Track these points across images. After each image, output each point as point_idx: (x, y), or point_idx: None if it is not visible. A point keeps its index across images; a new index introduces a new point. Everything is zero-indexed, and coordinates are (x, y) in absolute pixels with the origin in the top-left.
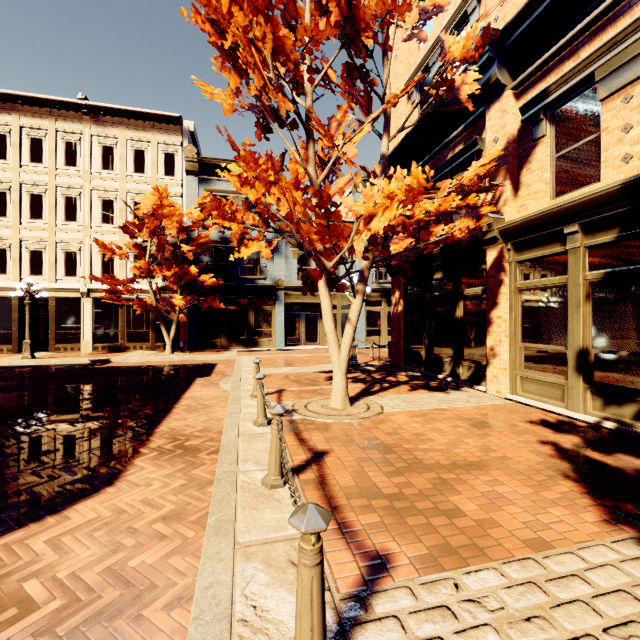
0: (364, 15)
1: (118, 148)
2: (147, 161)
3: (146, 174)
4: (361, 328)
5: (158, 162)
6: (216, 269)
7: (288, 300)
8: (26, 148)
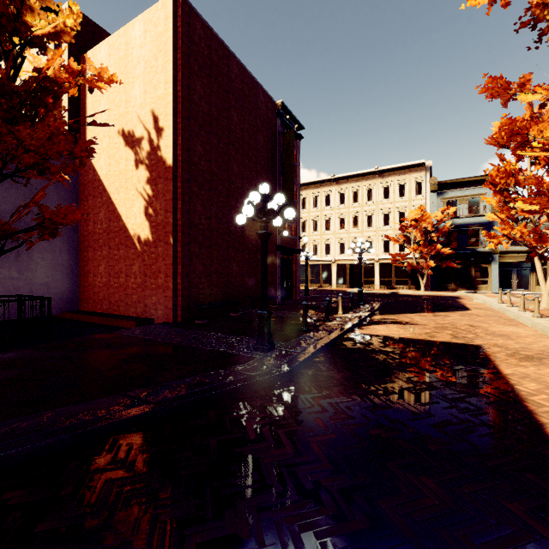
0: None
1: (391, 186)
2: (406, 190)
3: (405, 197)
4: None
5: (412, 189)
6: (447, 244)
7: (502, 260)
8: (351, 197)
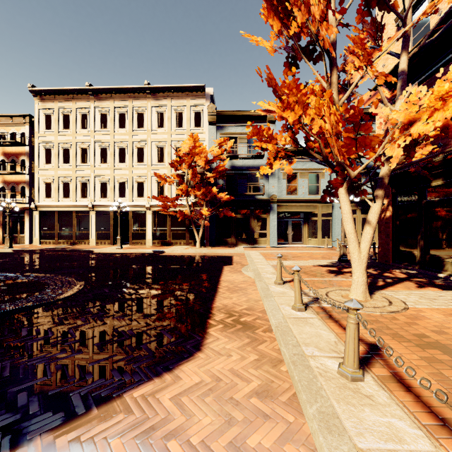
0: None
1: (166, 113)
2: (184, 119)
3: (183, 128)
4: (338, 231)
5: (190, 119)
6: (228, 189)
7: (279, 210)
8: (117, 120)
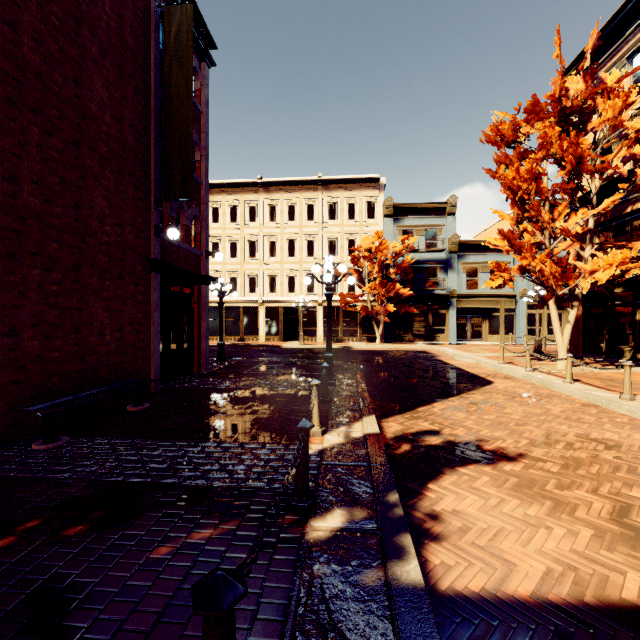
0: (587, 167)
1: (338, 204)
2: (356, 210)
3: (356, 220)
4: (523, 328)
5: (363, 210)
6: (403, 283)
7: (459, 305)
8: (286, 212)
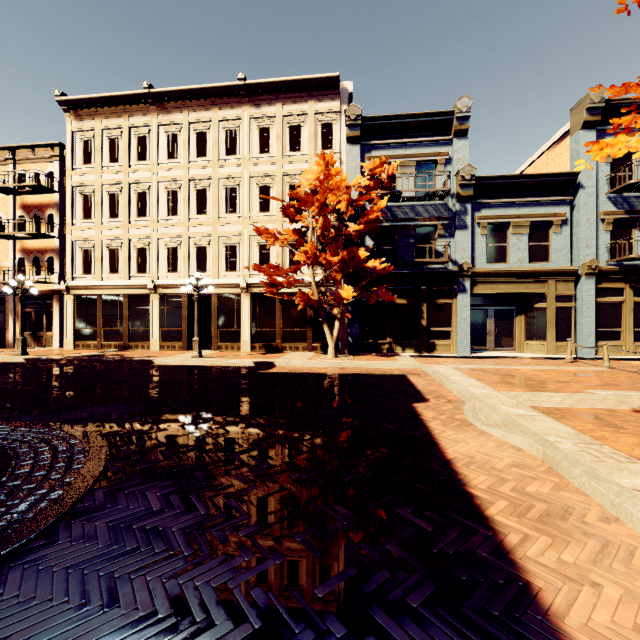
0: None
1: (274, 128)
2: (303, 137)
3: (302, 151)
4: (589, 329)
5: (314, 136)
6: (380, 254)
7: (474, 290)
8: (193, 144)
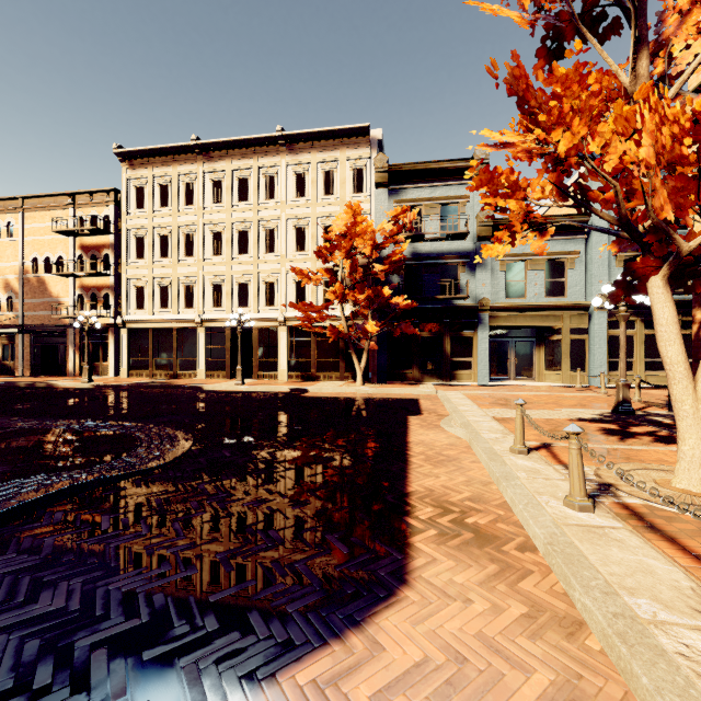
0: None
1: (310, 173)
2: (336, 181)
3: (335, 195)
4: (601, 359)
5: (346, 180)
6: (406, 290)
7: (494, 323)
8: (236, 189)
